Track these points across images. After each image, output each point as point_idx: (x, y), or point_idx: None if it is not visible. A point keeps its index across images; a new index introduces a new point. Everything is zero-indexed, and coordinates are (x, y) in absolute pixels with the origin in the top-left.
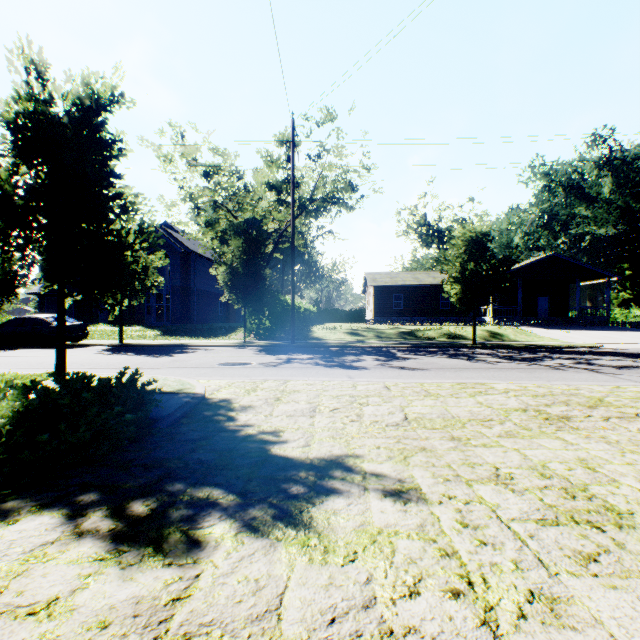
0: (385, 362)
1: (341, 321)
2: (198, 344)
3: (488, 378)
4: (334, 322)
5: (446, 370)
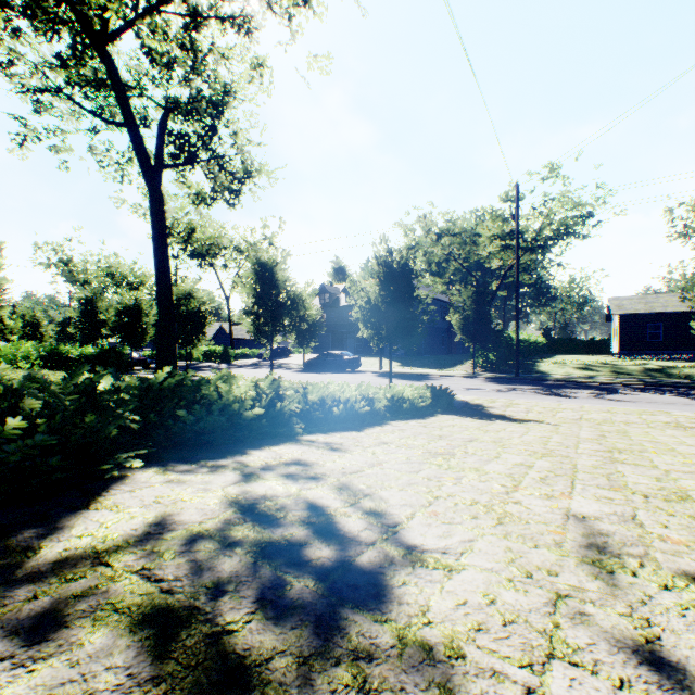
0: (598, 395)
1: (578, 352)
2: (436, 374)
3: (681, 410)
4: (568, 353)
5: (650, 403)
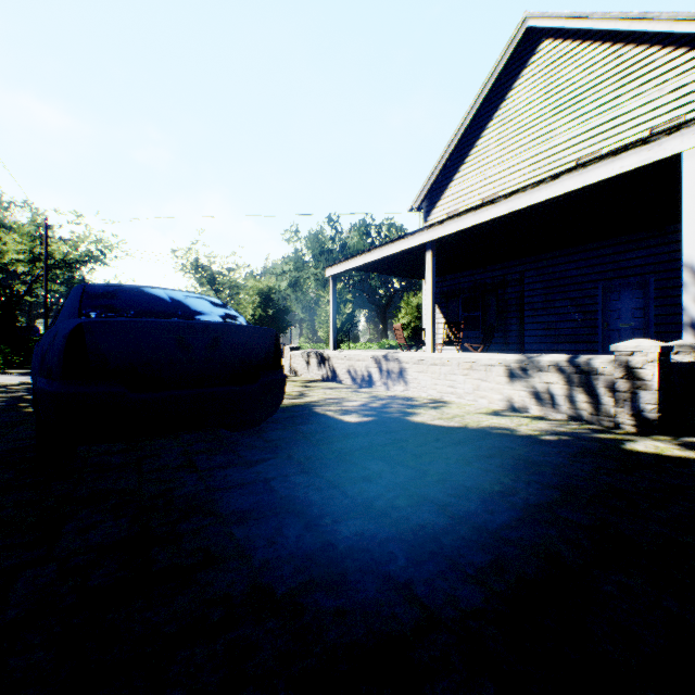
0: None
1: None
2: None
3: None
4: None
5: None
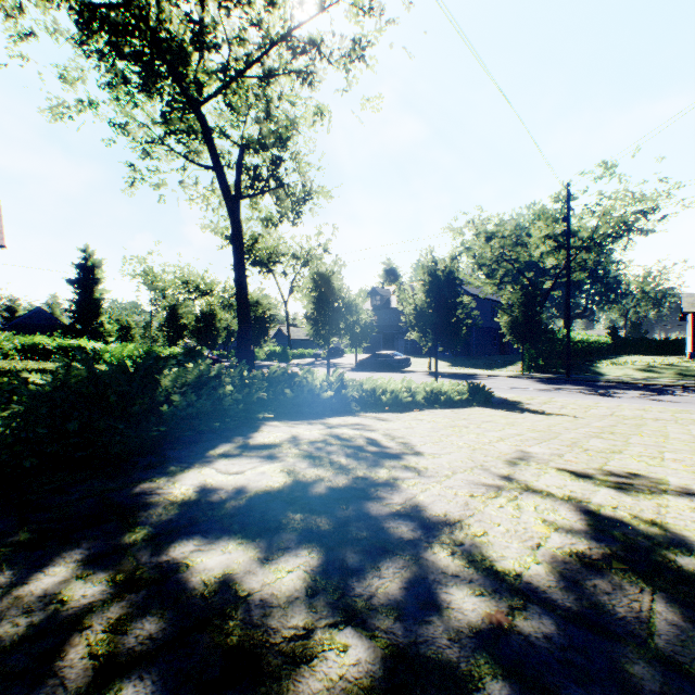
0: (645, 396)
1: (649, 353)
2: (484, 374)
3: None
4: (638, 354)
5: None
